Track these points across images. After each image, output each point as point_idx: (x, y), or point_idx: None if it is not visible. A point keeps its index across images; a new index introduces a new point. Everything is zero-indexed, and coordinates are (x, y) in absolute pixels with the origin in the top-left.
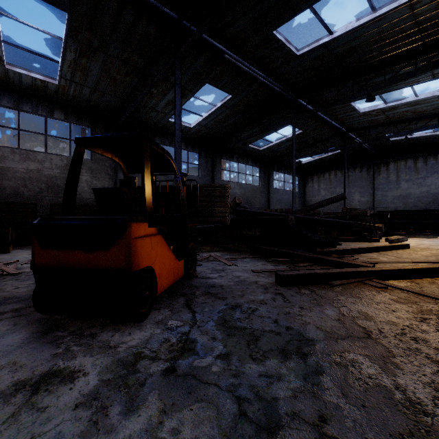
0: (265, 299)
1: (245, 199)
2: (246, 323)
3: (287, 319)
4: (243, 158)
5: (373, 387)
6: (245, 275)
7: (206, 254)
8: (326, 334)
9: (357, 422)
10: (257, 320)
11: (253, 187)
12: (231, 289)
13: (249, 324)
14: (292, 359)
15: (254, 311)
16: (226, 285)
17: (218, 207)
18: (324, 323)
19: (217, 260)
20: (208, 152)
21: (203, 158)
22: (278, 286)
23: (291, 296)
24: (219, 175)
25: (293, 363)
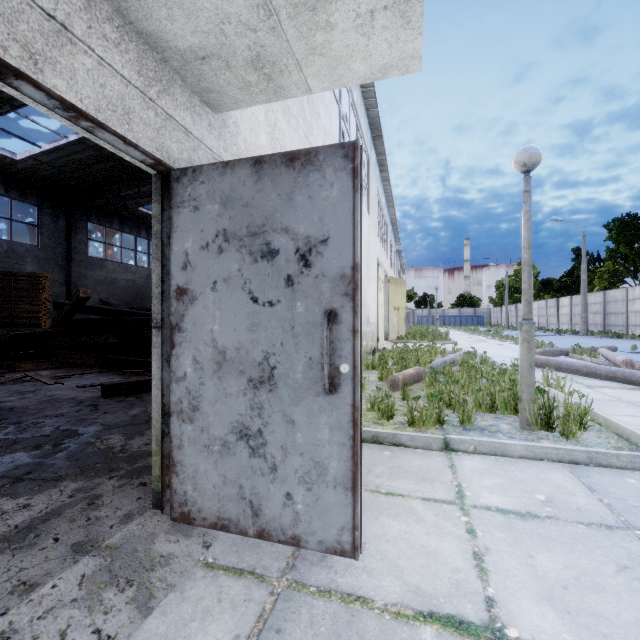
0: (67, 412)
1: (134, 289)
2: (14, 435)
3: (74, 424)
4: (131, 225)
5: (102, 449)
6: (65, 393)
7: (22, 374)
8: (104, 427)
9: (60, 467)
10: (32, 430)
11: (150, 272)
12: (25, 409)
13: (17, 435)
14: (42, 449)
15: (37, 424)
16: (21, 406)
17: (25, 304)
18: (115, 420)
19: (35, 381)
20: (58, 207)
21: (47, 216)
22: (102, 398)
23: (106, 405)
24: (82, 247)
25: (40, 451)
